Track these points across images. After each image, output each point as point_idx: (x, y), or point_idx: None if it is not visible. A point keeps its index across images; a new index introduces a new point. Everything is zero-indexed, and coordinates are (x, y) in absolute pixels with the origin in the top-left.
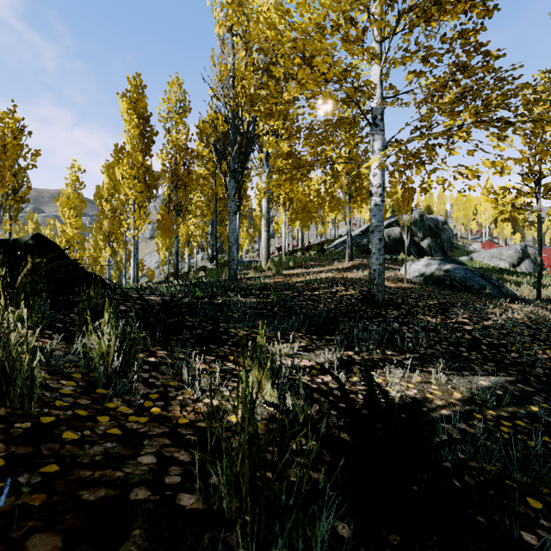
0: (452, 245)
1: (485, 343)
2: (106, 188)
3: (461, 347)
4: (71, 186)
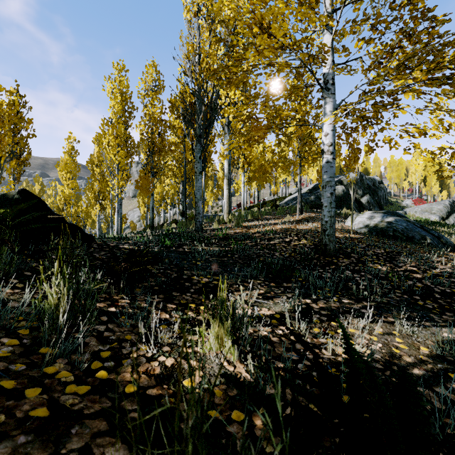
0: (387, 201)
1: (437, 291)
2: (96, 156)
3: (415, 295)
4: (67, 154)
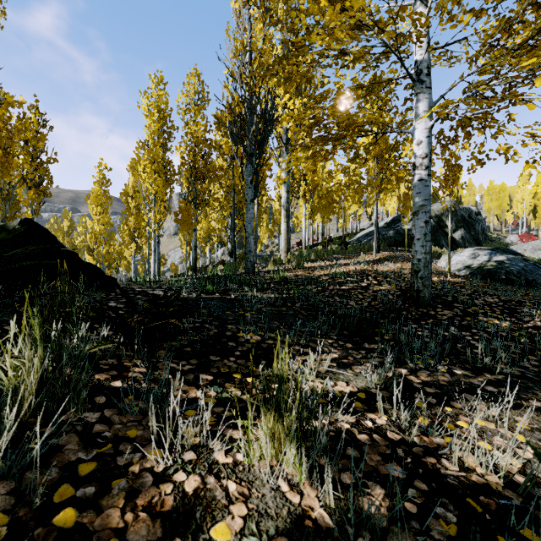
0: (486, 237)
1: None
2: (131, 186)
3: None
4: (98, 184)
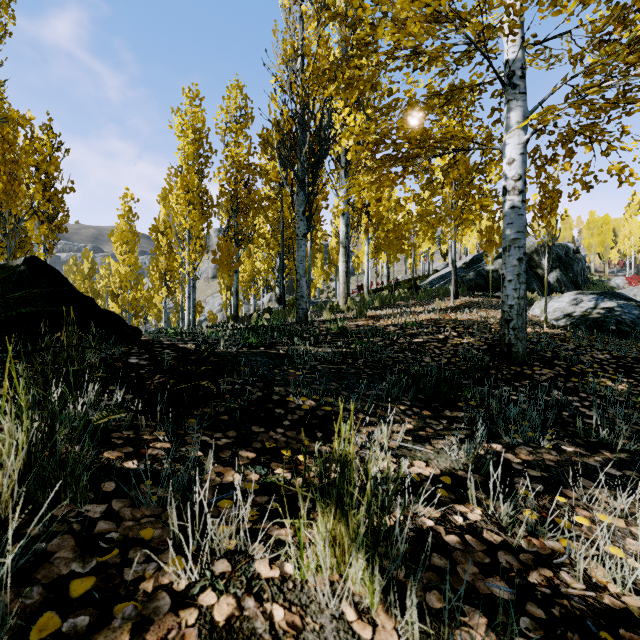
0: (587, 280)
1: None
2: (162, 221)
3: None
4: (123, 218)
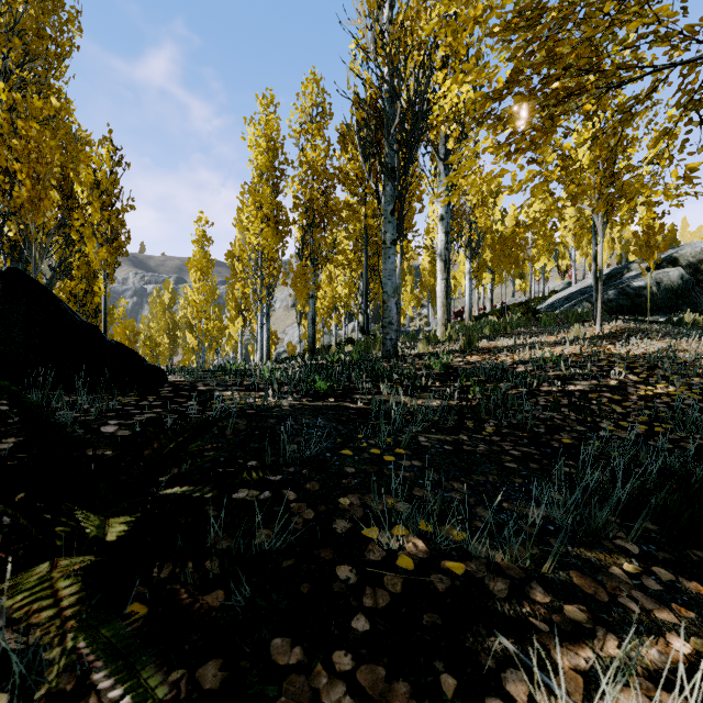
0: None
1: None
2: (238, 245)
3: None
4: (197, 243)
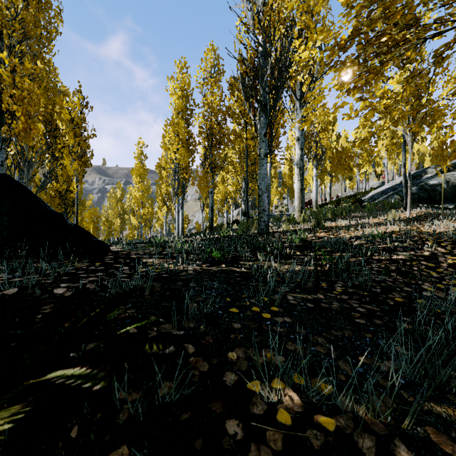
0: None
1: None
2: (163, 159)
3: None
4: (137, 158)
